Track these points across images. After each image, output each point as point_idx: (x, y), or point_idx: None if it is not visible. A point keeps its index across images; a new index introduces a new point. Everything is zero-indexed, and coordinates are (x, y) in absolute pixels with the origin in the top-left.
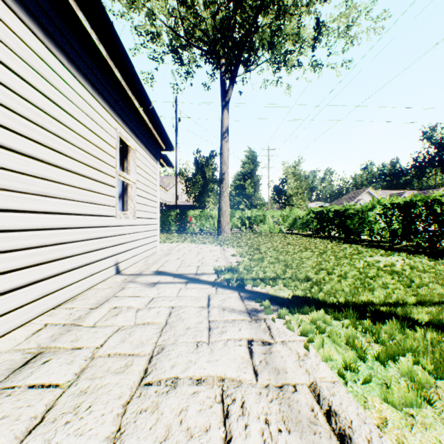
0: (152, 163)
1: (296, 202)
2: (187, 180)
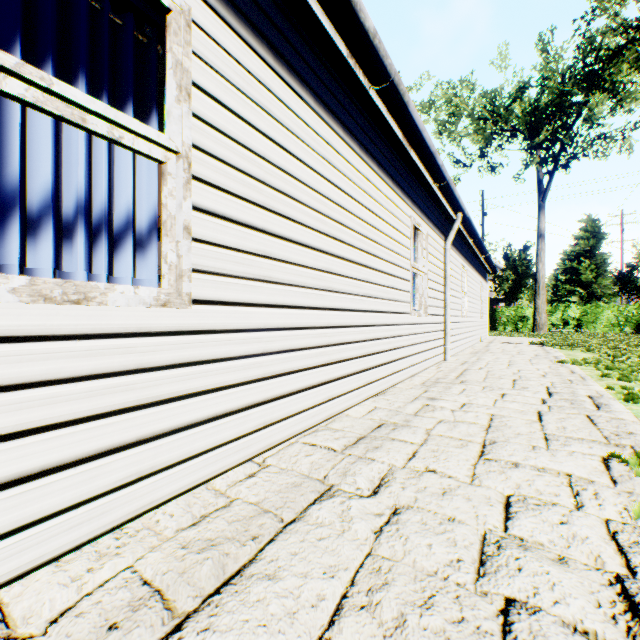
0: (485, 286)
1: None
2: (495, 277)
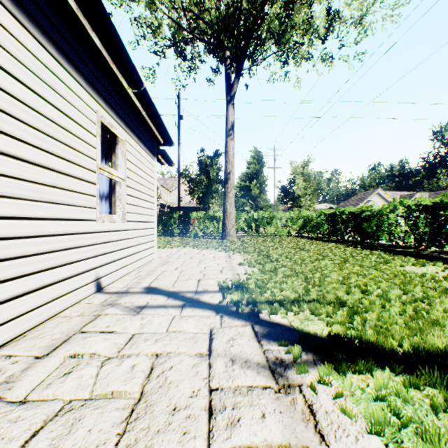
0: (147, 158)
1: (305, 204)
2: (190, 181)
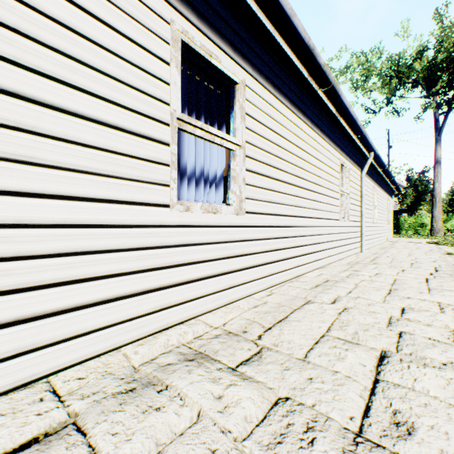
0: (391, 201)
1: None
2: (398, 194)
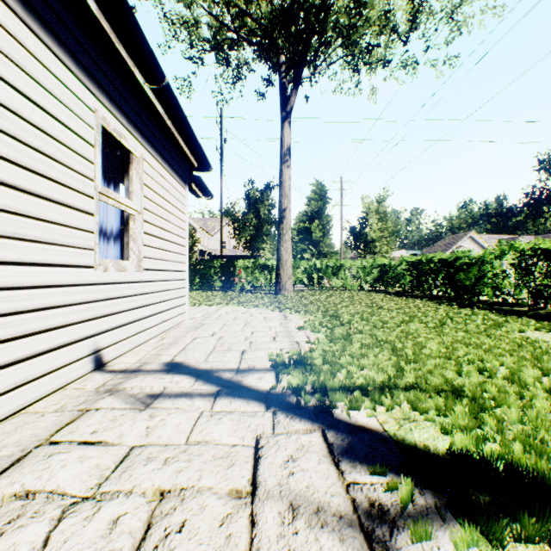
0: (175, 186)
1: (381, 250)
2: (235, 221)
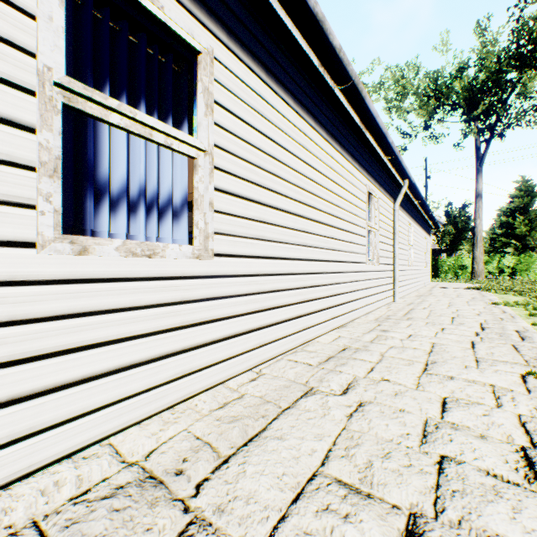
0: (428, 239)
1: None
2: (437, 231)
